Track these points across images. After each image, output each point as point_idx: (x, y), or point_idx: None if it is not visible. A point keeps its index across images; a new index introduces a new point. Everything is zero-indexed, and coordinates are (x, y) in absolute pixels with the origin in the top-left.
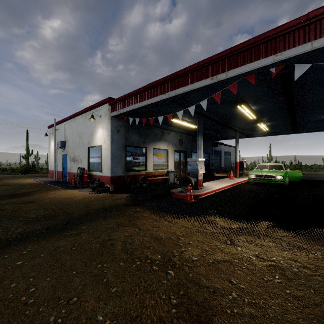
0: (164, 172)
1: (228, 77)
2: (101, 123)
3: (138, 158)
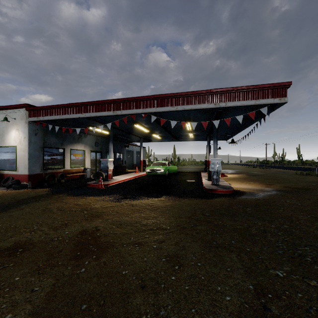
0: (81, 169)
1: (122, 114)
2: (16, 125)
3: (56, 158)
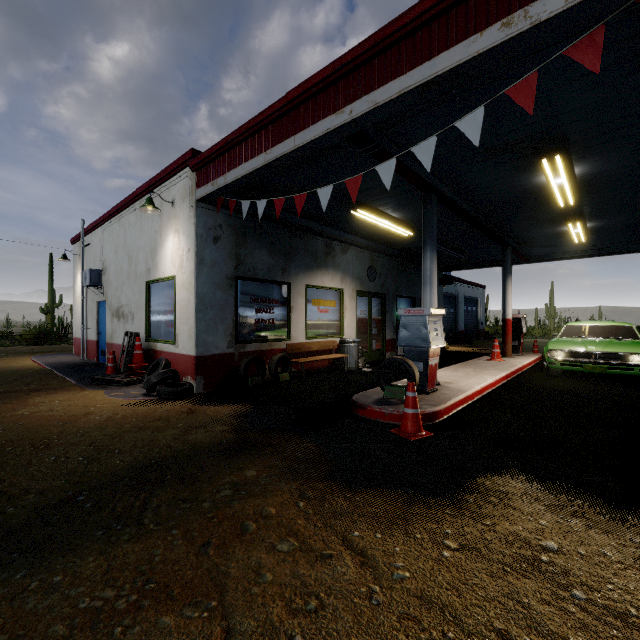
0: (334, 343)
1: None
2: (174, 219)
3: (269, 310)
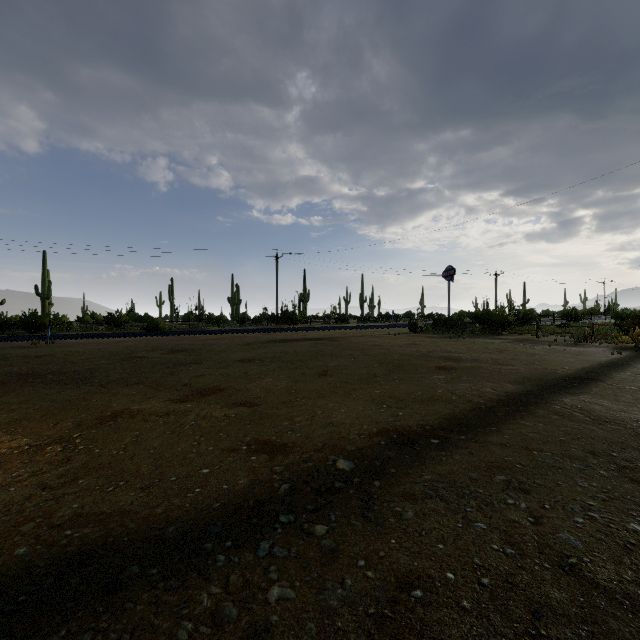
0: None
1: None
2: None
3: None
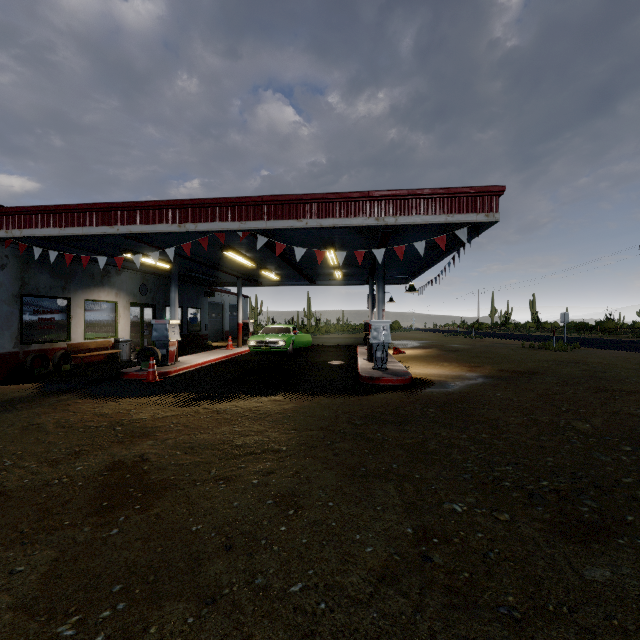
0: (110, 342)
1: (198, 230)
2: None
3: (51, 318)
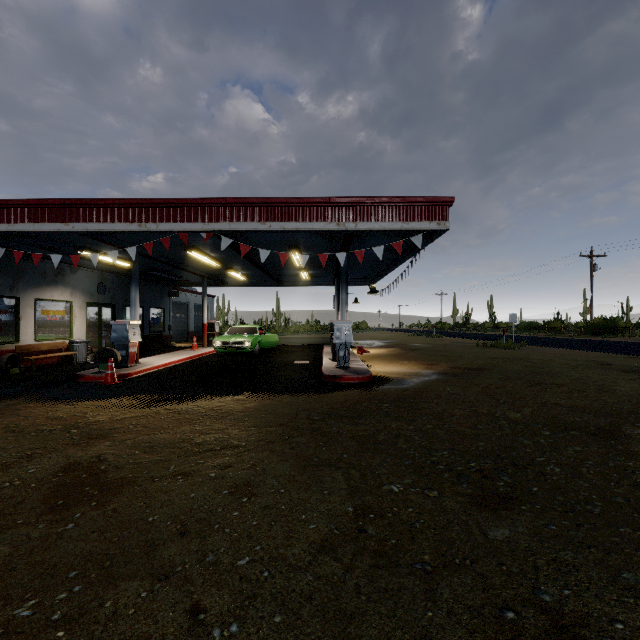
0: (64, 344)
1: (160, 230)
2: None
3: None
